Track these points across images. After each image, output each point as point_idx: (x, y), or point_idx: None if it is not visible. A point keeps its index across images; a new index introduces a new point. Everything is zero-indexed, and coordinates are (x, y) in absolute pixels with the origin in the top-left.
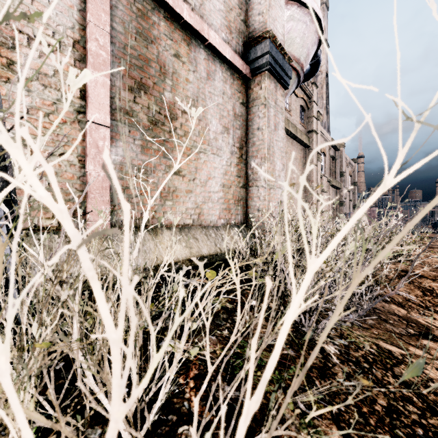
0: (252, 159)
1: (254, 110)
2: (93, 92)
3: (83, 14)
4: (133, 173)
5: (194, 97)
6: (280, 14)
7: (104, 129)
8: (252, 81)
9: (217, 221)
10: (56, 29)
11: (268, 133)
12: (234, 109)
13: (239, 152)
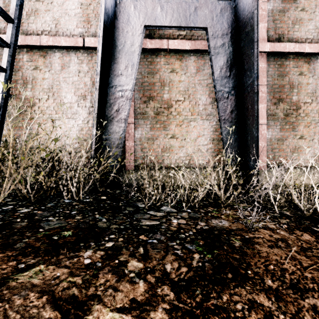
0: None
1: None
2: (260, 112)
3: None
4: (275, 142)
5: (313, 91)
6: None
7: (264, 125)
8: None
9: None
10: None
11: None
12: None
13: None
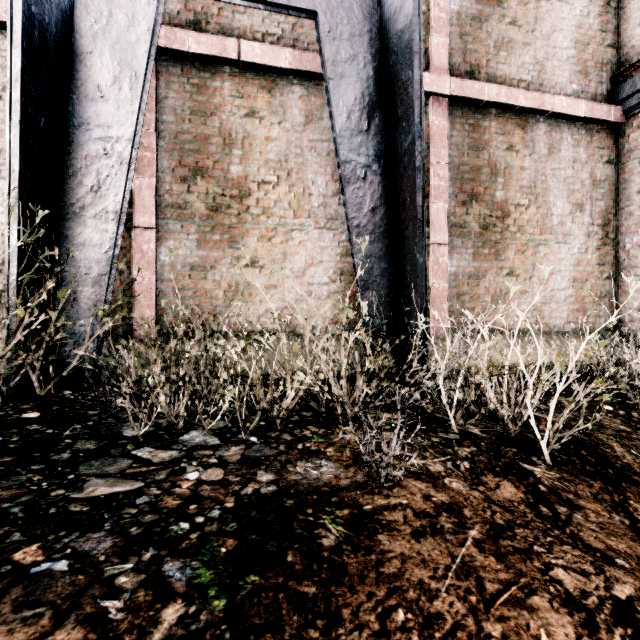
0: (628, 237)
1: (631, 166)
2: (435, 219)
3: (427, 158)
4: (465, 280)
5: (531, 184)
6: None
7: (443, 247)
8: (626, 125)
9: (564, 325)
10: None
11: None
12: (592, 175)
13: (601, 231)
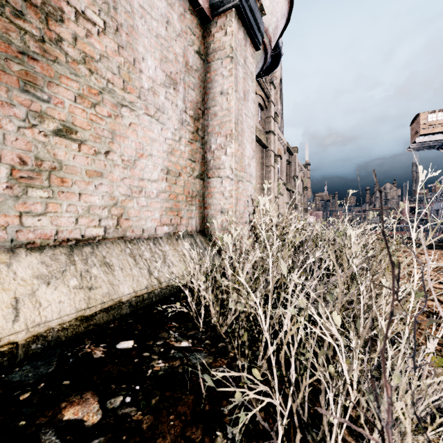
0: (213, 138)
1: (216, 66)
2: None
3: None
4: None
5: None
6: None
7: None
8: (212, 24)
9: (157, 229)
10: None
11: (236, 99)
12: (185, 55)
13: (193, 124)
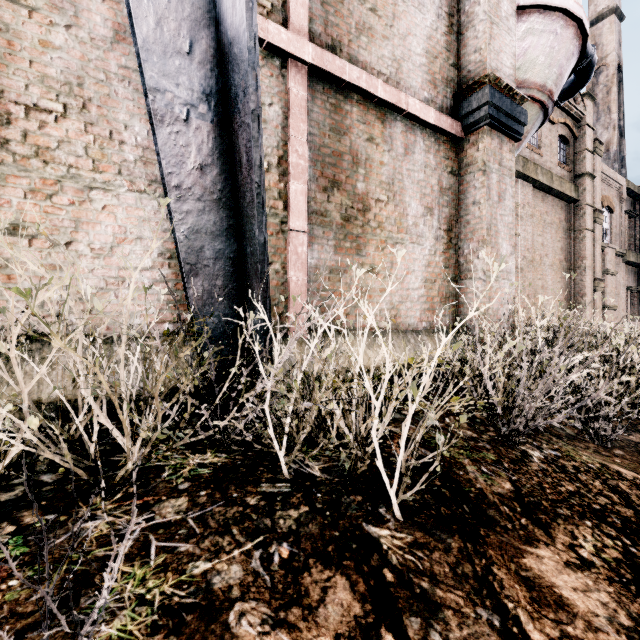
0: (466, 243)
1: (469, 179)
2: (294, 202)
3: (285, 130)
4: (326, 275)
5: (389, 180)
6: (507, 40)
7: (302, 235)
8: (465, 141)
9: (418, 324)
10: (266, 152)
11: (488, 207)
12: (440, 182)
13: (446, 236)
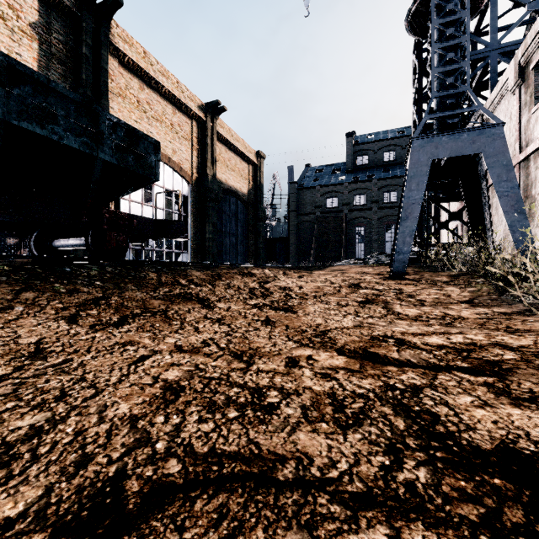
0: None
1: None
2: None
3: None
4: None
5: None
6: None
7: None
8: None
9: None
10: None
11: None
12: None
13: None
